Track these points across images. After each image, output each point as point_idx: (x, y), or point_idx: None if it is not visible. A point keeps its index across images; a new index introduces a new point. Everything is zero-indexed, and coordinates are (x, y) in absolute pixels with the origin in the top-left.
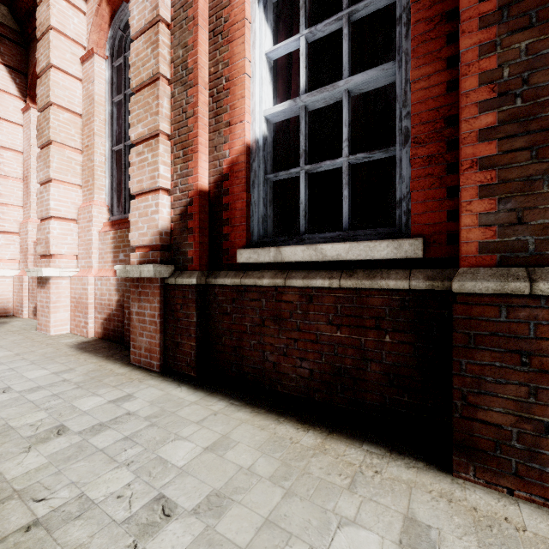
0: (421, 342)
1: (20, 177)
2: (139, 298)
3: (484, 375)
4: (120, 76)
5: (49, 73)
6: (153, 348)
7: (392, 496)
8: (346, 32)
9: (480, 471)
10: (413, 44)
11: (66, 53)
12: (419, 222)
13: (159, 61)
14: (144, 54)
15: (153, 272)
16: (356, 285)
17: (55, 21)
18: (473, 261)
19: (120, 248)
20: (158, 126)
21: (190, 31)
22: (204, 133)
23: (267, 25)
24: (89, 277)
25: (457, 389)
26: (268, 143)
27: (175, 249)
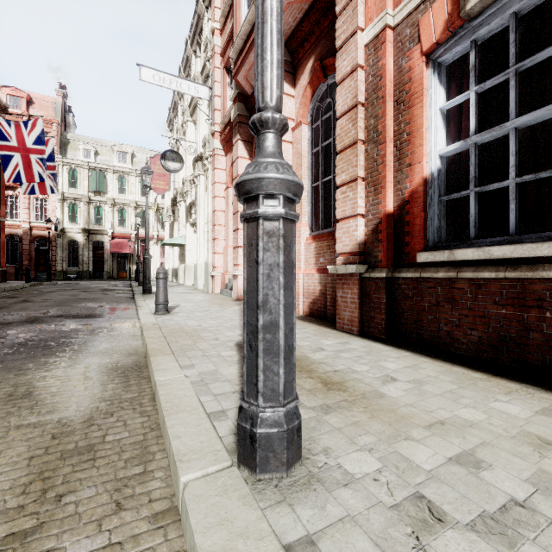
0: None
1: None
2: (342, 287)
3: None
4: (316, 134)
5: None
6: (354, 319)
7: (538, 401)
8: (513, 83)
9: None
10: None
11: None
12: None
13: (358, 131)
14: (346, 128)
15: (355, 269)
16: (519, 276)
17: None
18: None
19: (320, 254)
20: (357, 174)
21: (379, 106)
22: (390, 173)
23: (440, 86)
24: (300, 274)
25: None
26: (441, 173)
27: (368, 254)
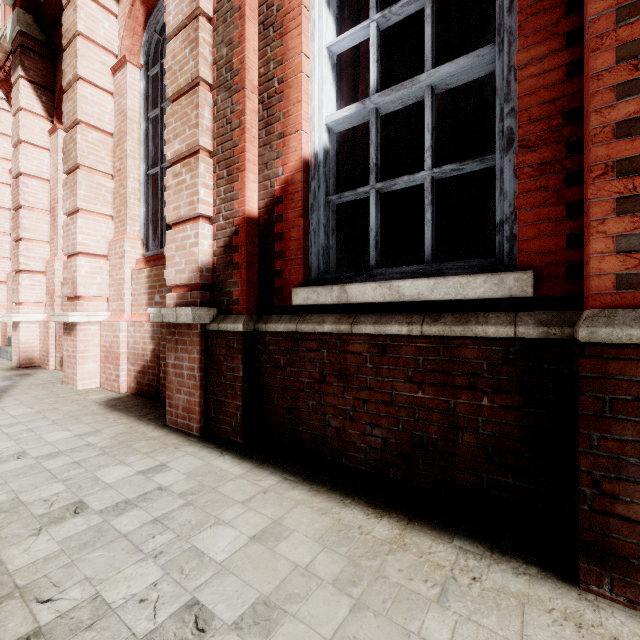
0: (531, 407)
1: (46, 208)
2: (176, 348)
3: (625, 454)
4: (156, 88)
5: (76, 86)
6: (192, 408)
7: (498, 615)
8: (430, 12)
9: (620, 585)
10: (519, 18)
11: (95, 63)
12: (528, 250)
13: (198, 62)
14: (182, 55)
15: (191, 316)
16: (443, 332)
17: (83, 26)
18: (608, 300)
19: (156, 288)
20: (197, 141)
21: (235, 24)
22: (252, 147)
23: (328, 12)
24: (121, 322)
25: (586, 473)
26: (330, 158)
27: (218, 288)
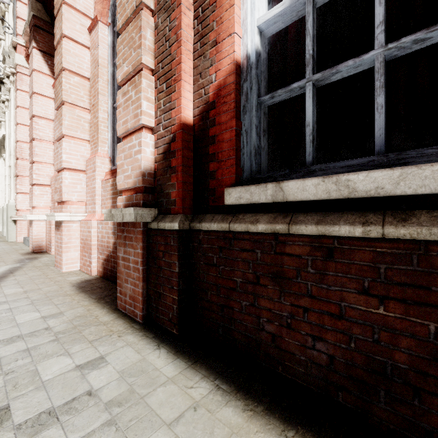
0: None
1: (51, 140)
2: (124, 243)
3: None
4: None
5: (61, 42)
6: (137, 297)
7: None
8: None
9: None
10: None
11: (76, 24)
12: None
13: None
14: None
15: (133, 216)
16: (417, 235)
17: None
18: None
19: (117, 194)
20: (140, 59)
21: None
22: (188, 59)
23: None
24: (92, 221)
25: None
26: (262, 61)
27: (158, 191)
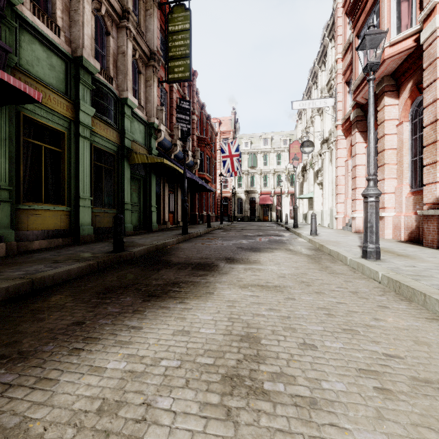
0: None
1: (364, 175)
2: (427, 222)
3: None
4: (415, 126)
5: (383, 138)
6: (434, 240)
7: None
8: None
9: None
10: None
11: (390, 127)
12: None
13: (436, 136)
14: (429, 133)
15: (433, 212)
16: None
17: (386, 117)
18: None
19: (416, 203)
20: (436, 160)
21: None
22: None
23: None
24: (401, 216)
25: None
26: None
27: None
